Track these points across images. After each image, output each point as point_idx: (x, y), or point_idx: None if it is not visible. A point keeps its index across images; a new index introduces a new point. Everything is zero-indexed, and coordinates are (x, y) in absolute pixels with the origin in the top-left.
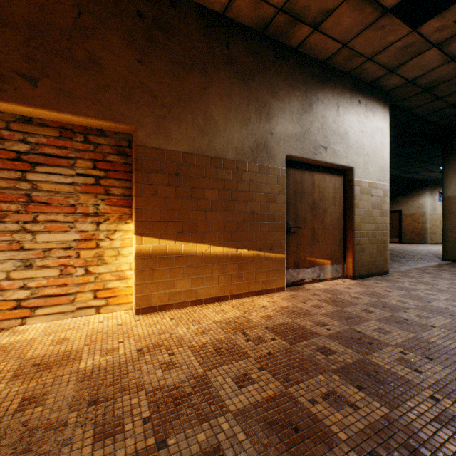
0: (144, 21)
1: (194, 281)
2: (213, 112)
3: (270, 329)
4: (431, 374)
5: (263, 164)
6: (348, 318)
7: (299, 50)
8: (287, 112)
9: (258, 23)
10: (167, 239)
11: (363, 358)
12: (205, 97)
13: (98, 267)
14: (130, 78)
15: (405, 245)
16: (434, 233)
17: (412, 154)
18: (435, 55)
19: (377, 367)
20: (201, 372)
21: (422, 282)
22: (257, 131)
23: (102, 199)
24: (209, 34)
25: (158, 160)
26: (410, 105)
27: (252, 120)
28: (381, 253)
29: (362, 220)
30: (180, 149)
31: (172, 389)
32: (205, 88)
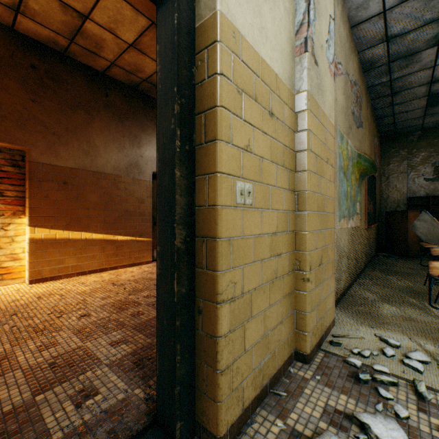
0: (37, 71)
1: (80, 258)
2: (95, 140)
3: (131, 280)
4: None
5: (135, 178)
6: None
7: None
8: (154, 142)
9: (130, 82)
10: (57, 229)
11: None
12: (89, 129)
13: None
14: (25, 112)
15: None
16: None
17: None
18: None
19: None
20: (82, 298)
21: None
22: (131, 155)
23: None
24: (92, 85)
25: (49, 173)
26: None
27: (127, 147)
28: None
29: None
30: (68, 165)
31: (64, 305)
32: (89, 123)
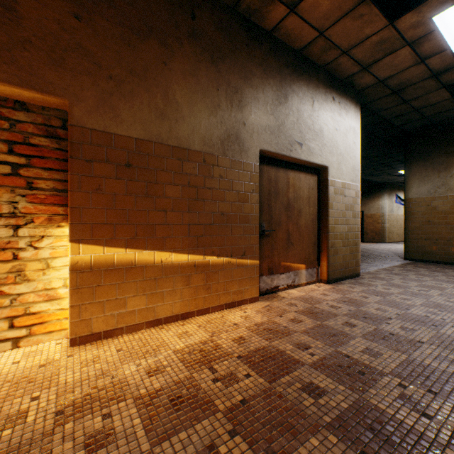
0: None
1: (151, 297)
2: (175, 93)
3: (244, 359)
4: (443, 419)
5: (234, 159)
6: (331, 335)
7: (274, 34)
8: (261, 101)
9: None
10: (116, 246)
11: (359, 398)
12: (165, 73)
13: (17, 286)
14: (62, 36)
15: (367, 244)
16: (392, 232)
17: (376, 157)
18: (407, 54)
19: (378, 413)
20: (147, 449)
21: (393, 285)
22: (228, 120)
23: (22, 194)
24: None
25: (103, 146)
26: (378, 107)
27: (222, 106)
28: (353, 255)
29: (336, 222)
30: (133, 134)
31: None
32: (165, 63)
